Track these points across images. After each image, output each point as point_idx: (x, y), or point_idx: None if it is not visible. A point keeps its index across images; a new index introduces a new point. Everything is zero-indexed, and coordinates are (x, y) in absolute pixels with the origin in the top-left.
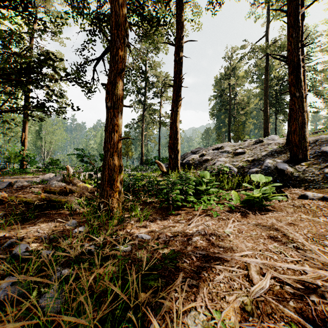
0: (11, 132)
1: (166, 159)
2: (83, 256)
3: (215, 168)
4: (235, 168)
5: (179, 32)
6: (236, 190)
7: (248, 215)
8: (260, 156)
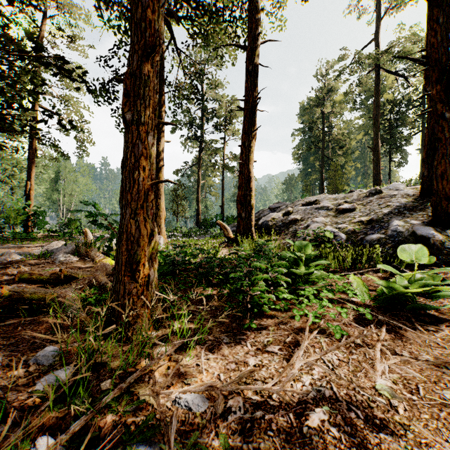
0: (16, 182)
1: (232, 218)
2: None
3: (310, 234)
4: (342, 233)
5: (252, 27)
6: (352, 272)
7: (400, 332)
8: (380, 215)
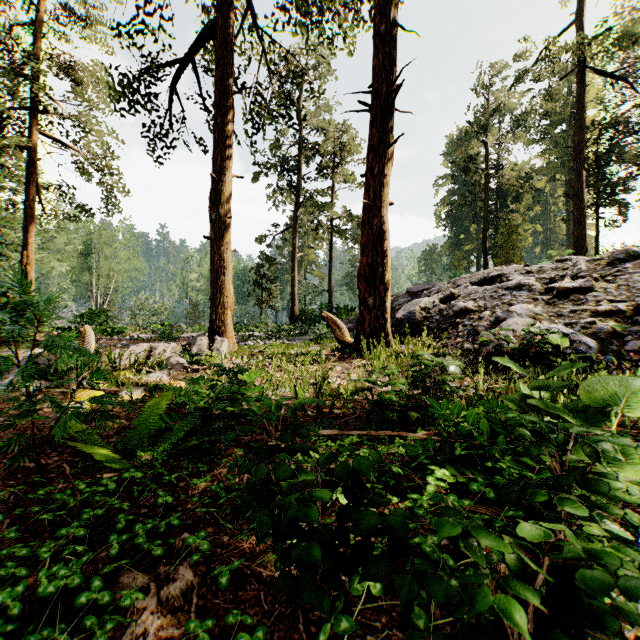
0: None
1: (345, 309)
2: None
3: (511, 337)
4: (587, 337)
5: None
6: None
7: None
8: None
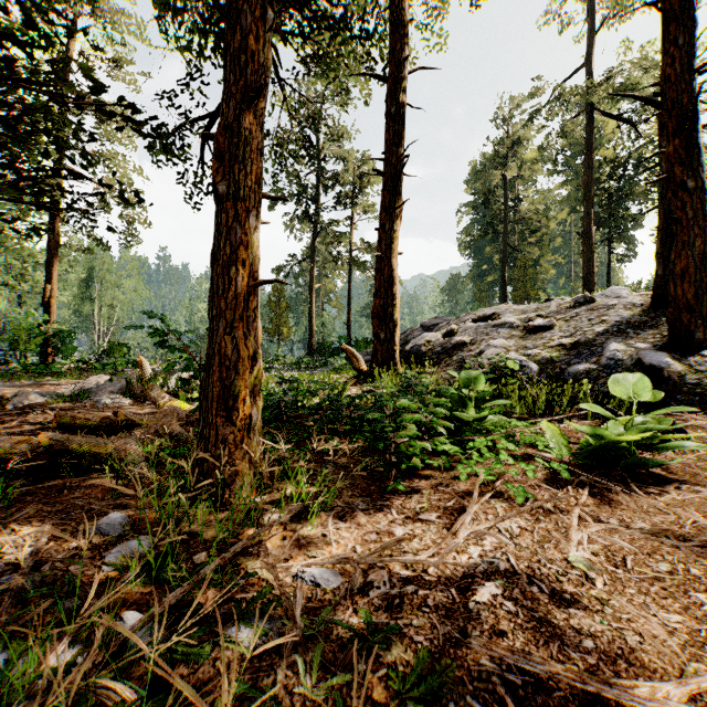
0: (26, 285)
1: (364, 342)
2: (103, 689)
3: (484, 364)
4: (533, 363)
5: (396, 47)
6: (546, 418)
7: (609, 496)
8: (590, 335)
